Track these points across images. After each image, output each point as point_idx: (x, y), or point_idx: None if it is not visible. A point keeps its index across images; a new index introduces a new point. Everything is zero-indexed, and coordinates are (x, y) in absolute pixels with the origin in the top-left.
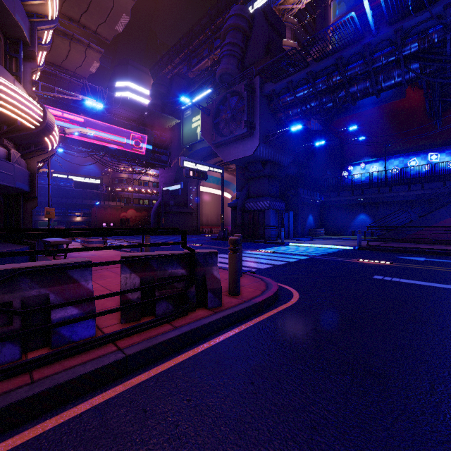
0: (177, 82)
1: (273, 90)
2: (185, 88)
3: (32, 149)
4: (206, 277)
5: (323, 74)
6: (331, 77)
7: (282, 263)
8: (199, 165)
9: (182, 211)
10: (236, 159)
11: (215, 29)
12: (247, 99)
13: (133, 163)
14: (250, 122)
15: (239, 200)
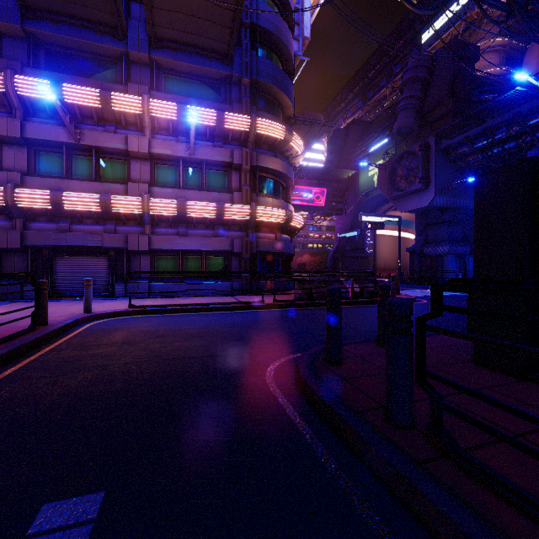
0: (353, 130)
1: (449, 145)
2: (361, 133)
3: (294, 234)
4: None
5: (503, 125)
6: (511, 128)
7: None
8: (376, 217)
9: (358, 256)
10: (412, 210)
11: (395, 54)
12: (422, 158)
13: (313, 214)
14: (425, 177)
15: (417, 245)
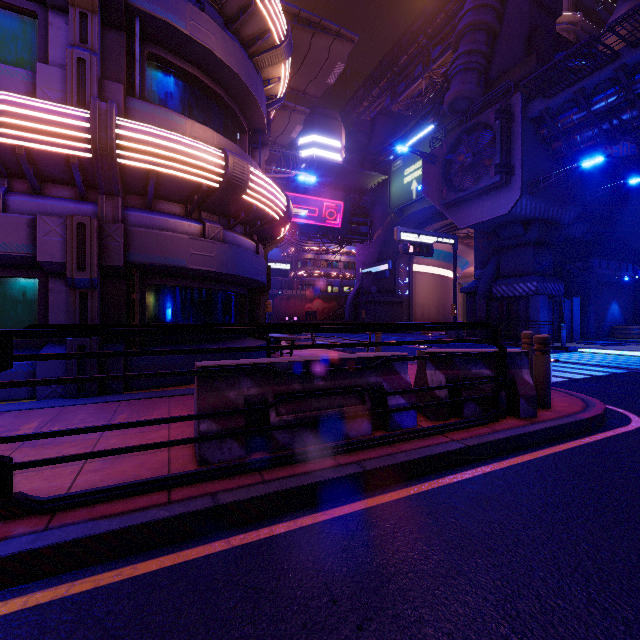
0: (381, 123)
1: (546, 109)
2: (391, 129)
3: (269, 240)
4: (515, 381)
5: None
6: None
7: (581, 376)
8: (421, 236)
9: (388, 301)
10: (479, 222)
11: (434, 33)
12: (500, 131)
13: (325, 239)
14: (505, 165)
15: (480, 282)
